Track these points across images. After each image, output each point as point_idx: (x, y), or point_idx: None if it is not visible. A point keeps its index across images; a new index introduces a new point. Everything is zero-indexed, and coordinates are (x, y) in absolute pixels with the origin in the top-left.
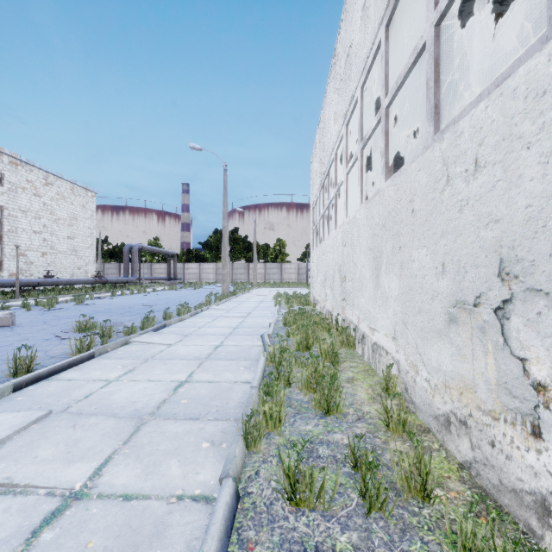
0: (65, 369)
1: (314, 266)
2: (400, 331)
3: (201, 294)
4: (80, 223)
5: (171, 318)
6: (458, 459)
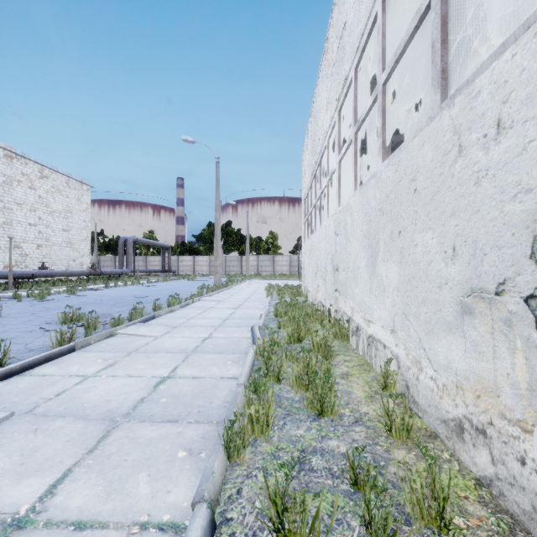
0: (41, 363)
1: (306, 257)
2: (400, 323)
3: (194, 286)
4: (75, 216)
5: (161, 309)
6: (474, 472)
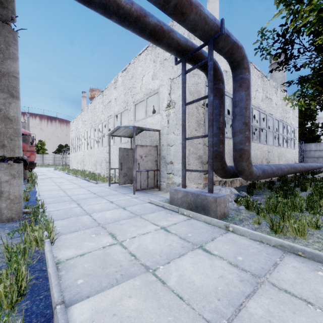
0: None
1: (73, 158)
2: (91, 167)
3: None
4: None
5: None
6: None
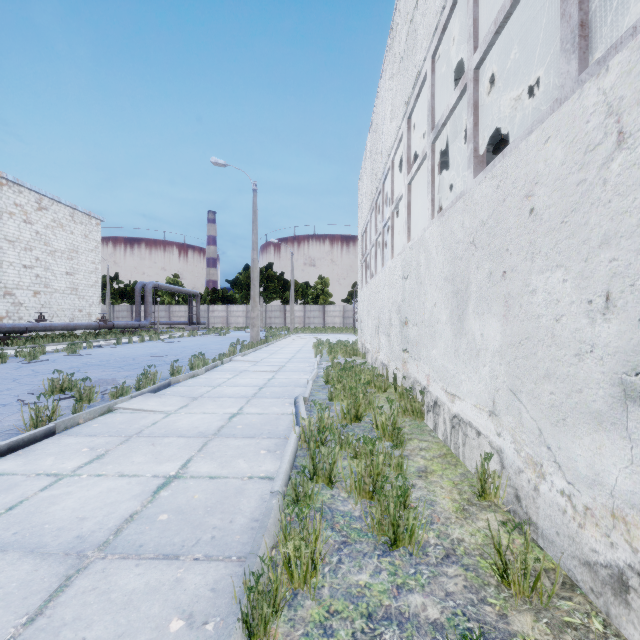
0: (2, 455)
1: (363, 307)
2: (505, 404)
3: (226, 342)
4: (82, 257)
5: (180, 374)
6: None
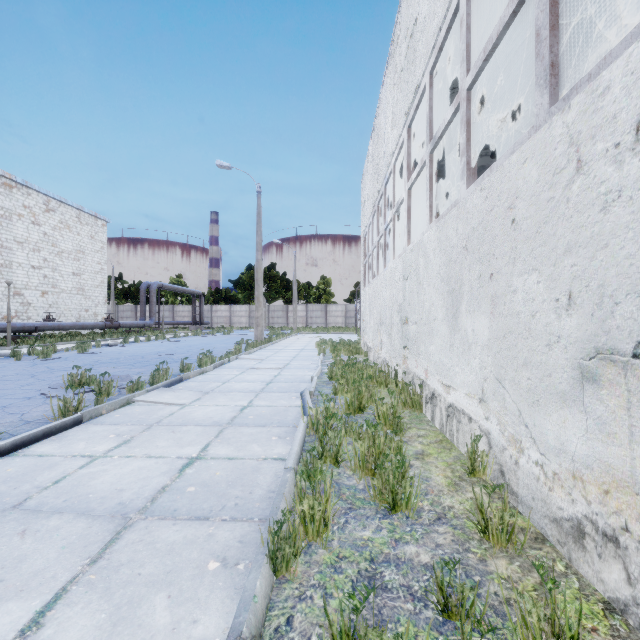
0: (38, 440)
1: (365, 306)
2: (492, 391)
3: (230, 341)
4: (88, 257)
5: (190, 370)
6: (600, 592)
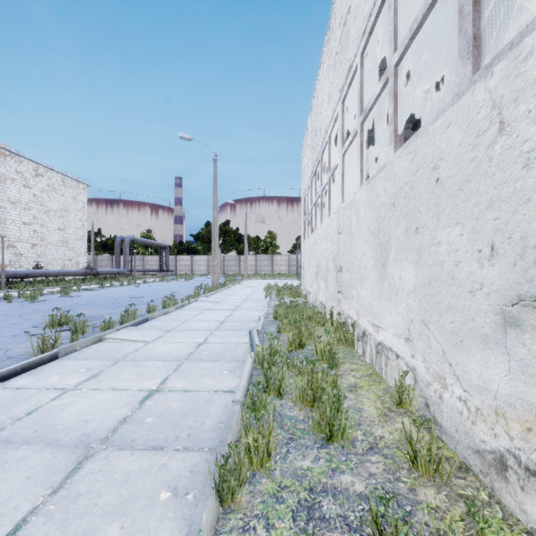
0: (17, 374)
1: (305, 256)
2: (417, 332)
3: (191, 286)
4: (71, 215)
5: (155, 311)
6: (522, 522)
